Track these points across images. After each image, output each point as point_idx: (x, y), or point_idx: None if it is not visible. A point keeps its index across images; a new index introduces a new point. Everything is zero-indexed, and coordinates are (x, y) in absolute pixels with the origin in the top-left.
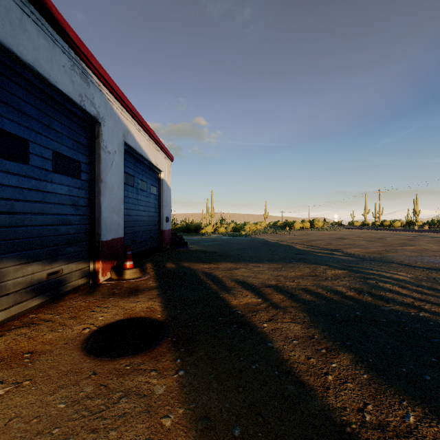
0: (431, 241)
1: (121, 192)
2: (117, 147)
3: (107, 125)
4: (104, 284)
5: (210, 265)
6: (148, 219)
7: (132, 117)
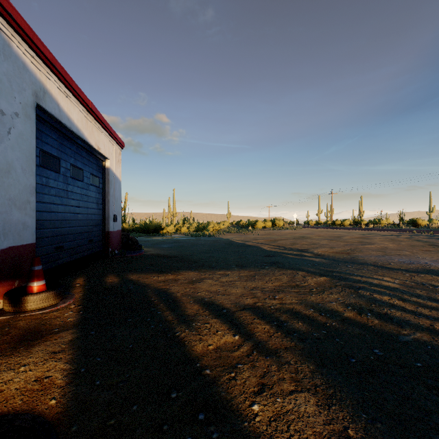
0: (384, 239)
1: (30, 176)
2: (22, 108)
3: None
4: None
5: (166, 277)
6: (86, 218)
7: (53, 73)
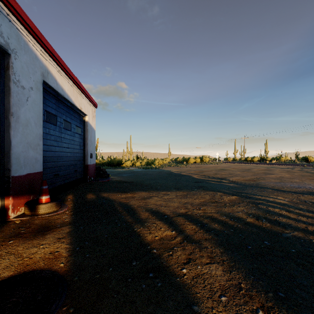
0: (282, 171)
1: (39, 128)
2: (34, 84)
3: (20, 59)
4: (14, 221)
5: (126, 195)
6: (73, 155)
7: (53, 59)
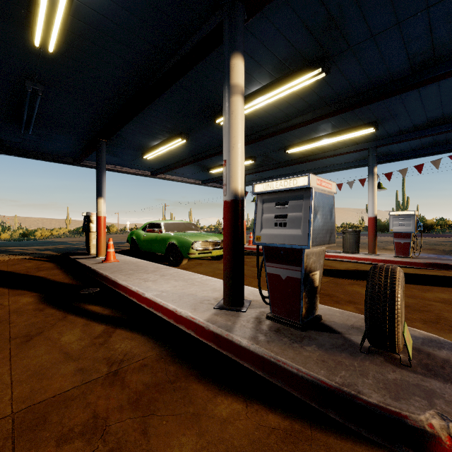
0: None
1: None
2: None
3: None
4: None
5: None
6: None
7: None
